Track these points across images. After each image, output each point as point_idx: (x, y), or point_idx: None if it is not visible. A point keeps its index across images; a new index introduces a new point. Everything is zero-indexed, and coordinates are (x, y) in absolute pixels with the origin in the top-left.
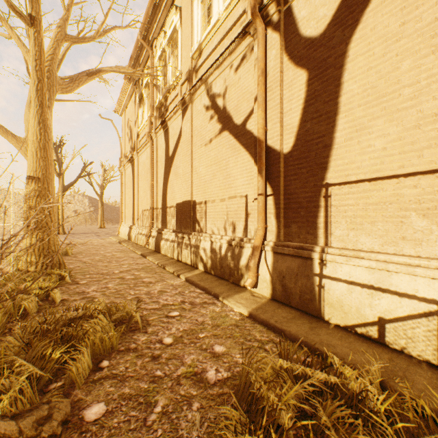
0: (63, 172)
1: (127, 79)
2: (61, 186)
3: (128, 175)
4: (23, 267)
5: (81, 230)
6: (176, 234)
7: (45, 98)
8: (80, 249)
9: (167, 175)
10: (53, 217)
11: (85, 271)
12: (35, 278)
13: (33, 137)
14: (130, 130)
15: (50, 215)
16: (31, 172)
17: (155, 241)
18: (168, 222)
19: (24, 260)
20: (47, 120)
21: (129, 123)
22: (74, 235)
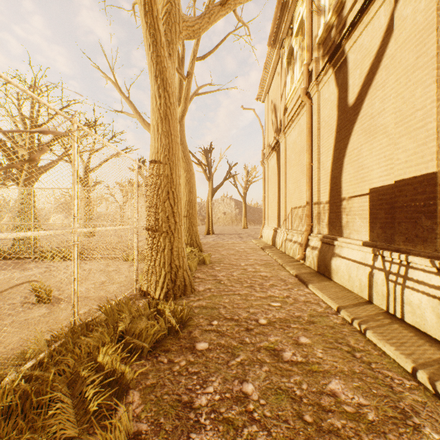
0: (211, 176)
1: (271, 44)
2: (210, 189)
3: (271, 167)
4: (144, 285)
5: (227, 231)
6: (376, 251)
7: (158, 28)
8: (220, 255)
9: (342, 143)
10: (176, 218)
11: (213, 305)
12: (132, 322)
13: (152, 104)
14: (274, 112)
15: (174, 214)
16: (153, 154)
17: (318, 255)
18: (343, 226)
19: (145, 276)
20: (165, 71)
21: (273, 104)
22: (220, 236)
